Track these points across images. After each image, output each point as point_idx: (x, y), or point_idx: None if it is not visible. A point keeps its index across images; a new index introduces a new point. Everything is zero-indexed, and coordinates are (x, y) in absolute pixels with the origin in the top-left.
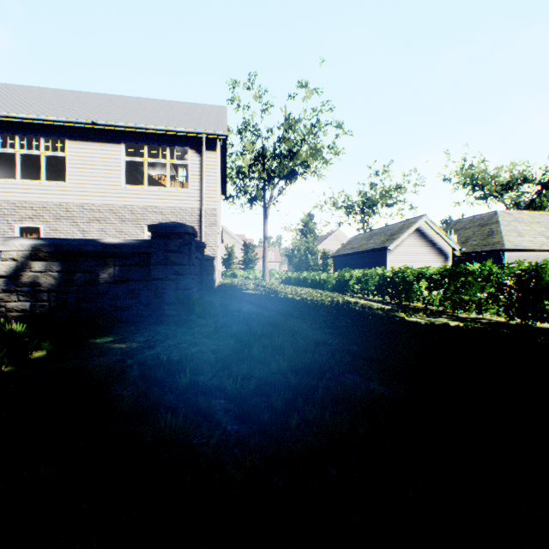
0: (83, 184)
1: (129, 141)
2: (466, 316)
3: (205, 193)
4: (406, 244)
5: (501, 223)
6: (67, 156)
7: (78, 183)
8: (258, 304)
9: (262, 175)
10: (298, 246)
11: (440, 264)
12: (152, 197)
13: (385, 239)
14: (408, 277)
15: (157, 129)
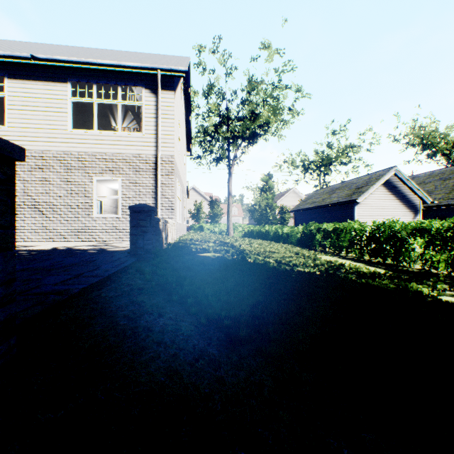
0: (24, 127)
1: (76, 80)
2: None
3: (161, 138)
4: (374, 196)
5: None
6: (5, 96)
7: (18, 126)
8: (207, 317)
9: (227, 134)
10: (260, 202)
11: (410, 218)
12: (101, 143)
13: (351, 192)
14: (399, 233)
15: (105, 64)
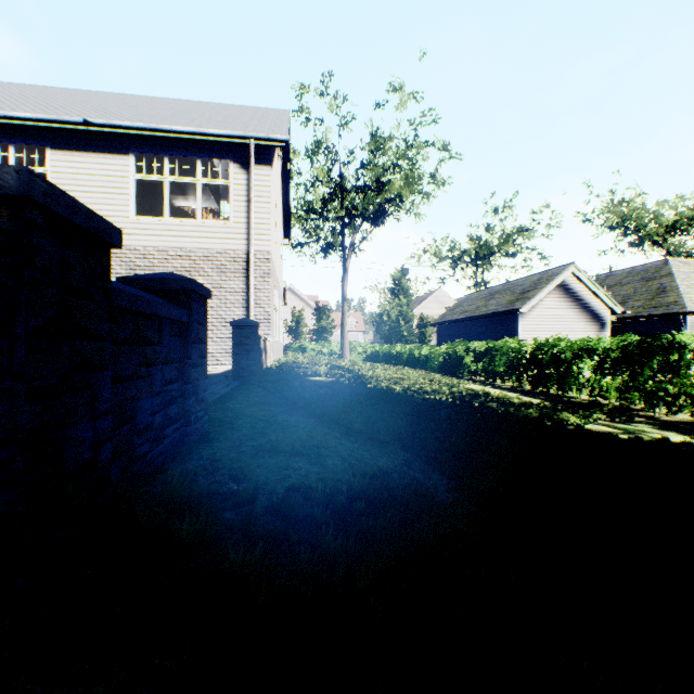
0: None
1: (142, 151)
2: (673, 419)
3: (254, 228)
4: (544, 304)
5: (676, 276)
6: (48, 173)
7: None
8: (329, 417)
9: (340, 213)
10: (389, 310)
11: (594, 334)
12: (175, 234)
13: (514, 299)
14: (564, 353)
15: (182, 132)
